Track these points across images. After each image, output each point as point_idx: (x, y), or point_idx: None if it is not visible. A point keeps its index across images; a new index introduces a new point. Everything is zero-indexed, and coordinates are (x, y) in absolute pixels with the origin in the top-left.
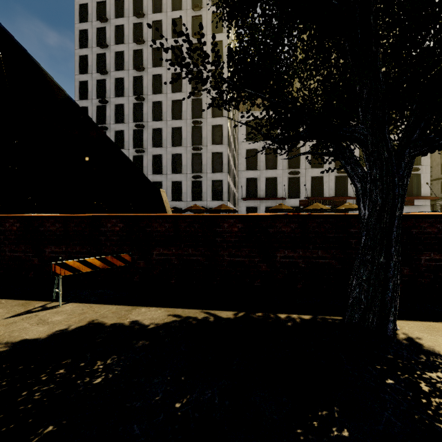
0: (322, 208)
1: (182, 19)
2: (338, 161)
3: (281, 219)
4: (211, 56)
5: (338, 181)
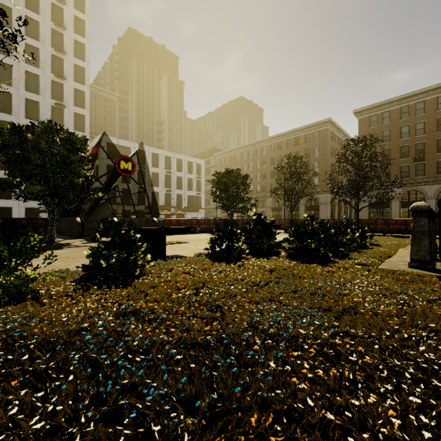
0: (170, 213)
1: (40, 24)
2: (166, 184)
3: (218, 220)
4: (74, 76)
5: (166, 196)
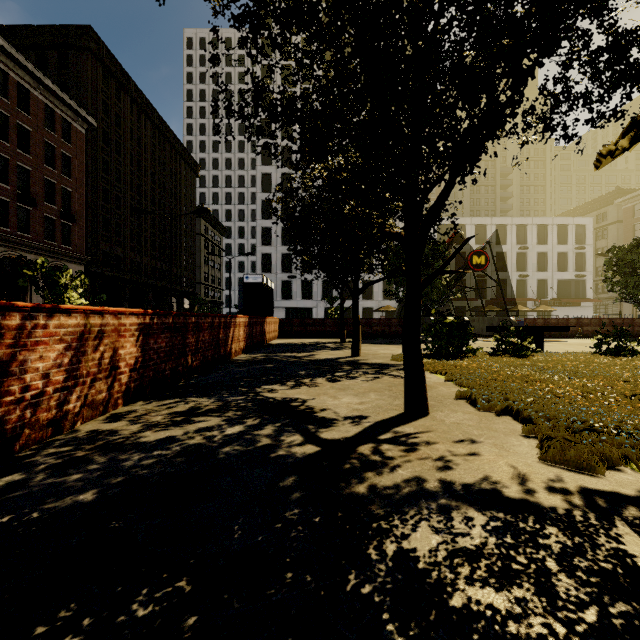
0: (526, 309)
1: None
2: (519, 266)
3: (617, 319)
4: None
5: (519, 284)
